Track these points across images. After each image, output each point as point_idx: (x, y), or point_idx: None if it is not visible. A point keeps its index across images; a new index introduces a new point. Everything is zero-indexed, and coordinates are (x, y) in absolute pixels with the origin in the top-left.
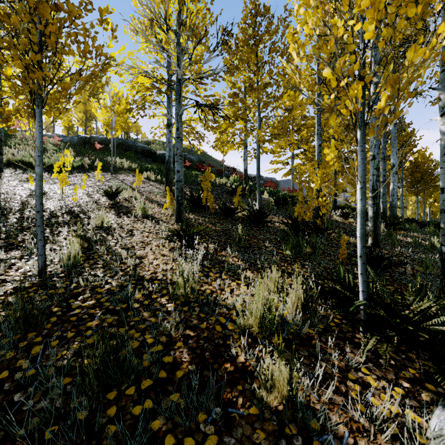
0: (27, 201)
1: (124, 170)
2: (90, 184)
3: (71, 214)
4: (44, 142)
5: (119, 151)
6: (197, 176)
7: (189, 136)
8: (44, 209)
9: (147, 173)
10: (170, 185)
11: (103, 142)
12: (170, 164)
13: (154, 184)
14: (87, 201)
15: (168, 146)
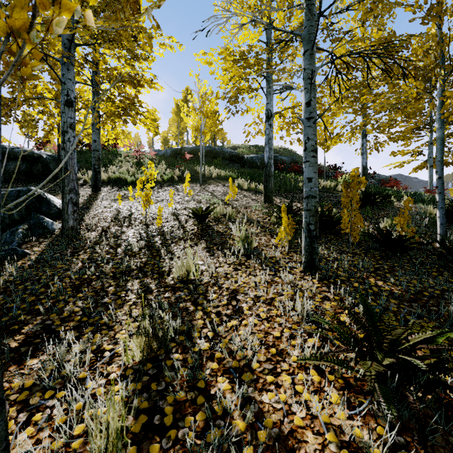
0: (108, 228)
1: (213, 179)
2: (178, 200)
3: (150, 250)
4: (142, 158)
5: (207, 160)
6: (295, 180)
7: (293, 129)
8: (120, 242)
9: (239, 181)
10: (269, 196)
11: (193, 151)
12: (269, 168)
13: (247, 195)
14: (172, 225)
15: (268, 144)
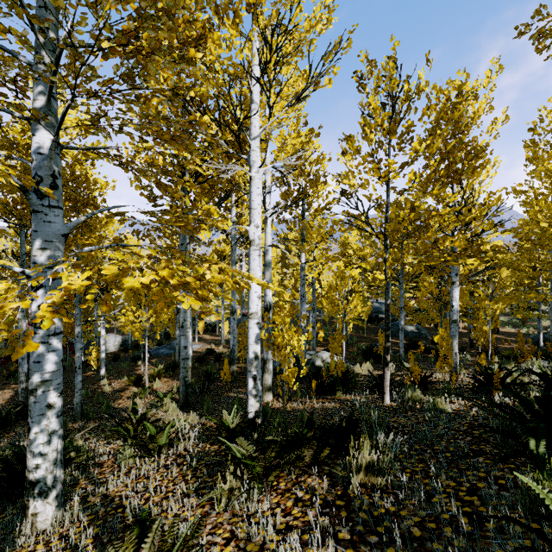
0: None
1: None
2: None
3: None
4: None
5: None
6: None
7: None
8: None
9: None
10: None
11: None
12: None
13: None
14: None
15: None
